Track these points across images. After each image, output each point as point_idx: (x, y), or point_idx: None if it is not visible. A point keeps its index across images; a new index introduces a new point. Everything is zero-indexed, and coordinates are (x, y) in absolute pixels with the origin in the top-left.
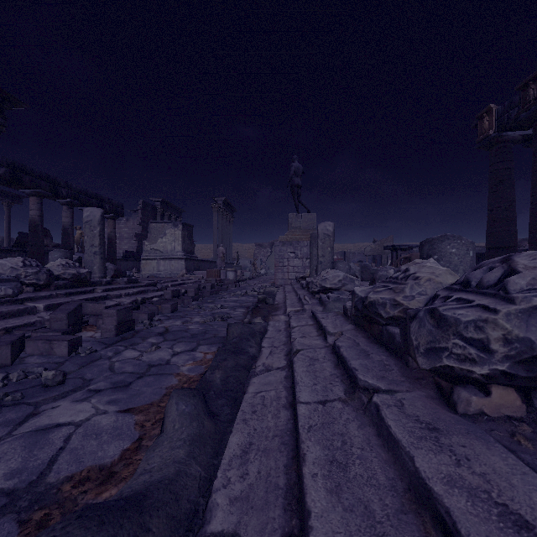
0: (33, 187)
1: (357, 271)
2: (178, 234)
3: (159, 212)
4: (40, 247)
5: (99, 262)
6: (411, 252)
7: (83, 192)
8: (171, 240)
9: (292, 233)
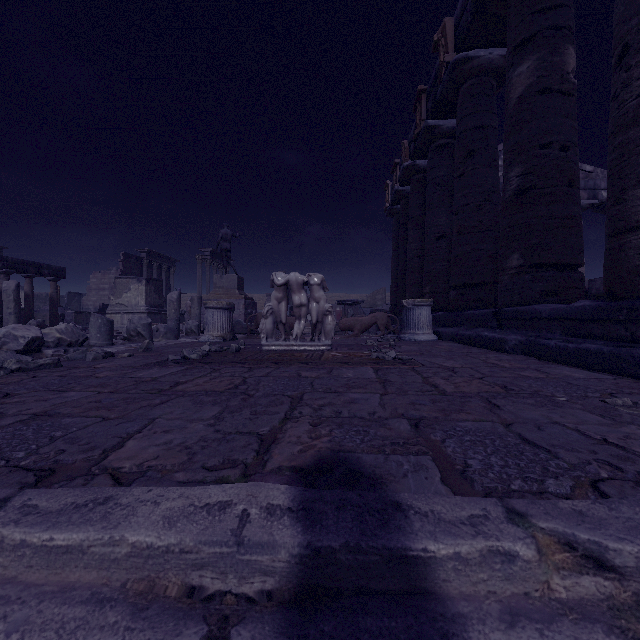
0: None
1: (193, 326)
2: (142, 289)
3: (145, 263)
4: None
5: (14, 319)
6: (358, 307)
7: (20, 262)
8: (136, 295)
9: (215, 292)
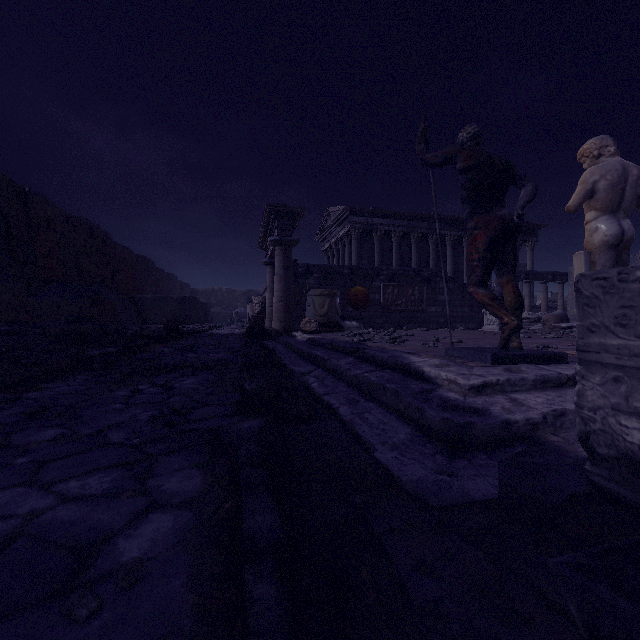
0: (560, 280)
1: None
2: None
3: None
4: (562, 306)
5: None
6: None
7: None
8: None
9: None
